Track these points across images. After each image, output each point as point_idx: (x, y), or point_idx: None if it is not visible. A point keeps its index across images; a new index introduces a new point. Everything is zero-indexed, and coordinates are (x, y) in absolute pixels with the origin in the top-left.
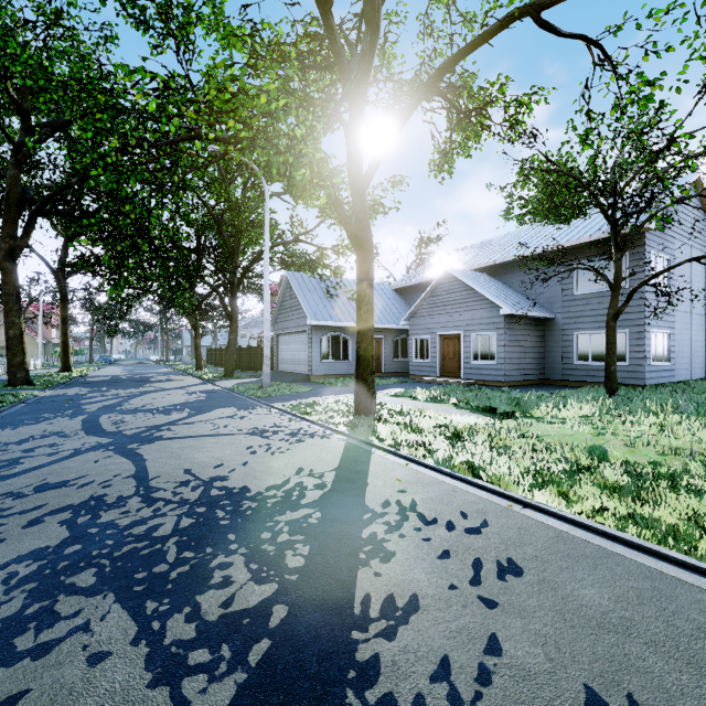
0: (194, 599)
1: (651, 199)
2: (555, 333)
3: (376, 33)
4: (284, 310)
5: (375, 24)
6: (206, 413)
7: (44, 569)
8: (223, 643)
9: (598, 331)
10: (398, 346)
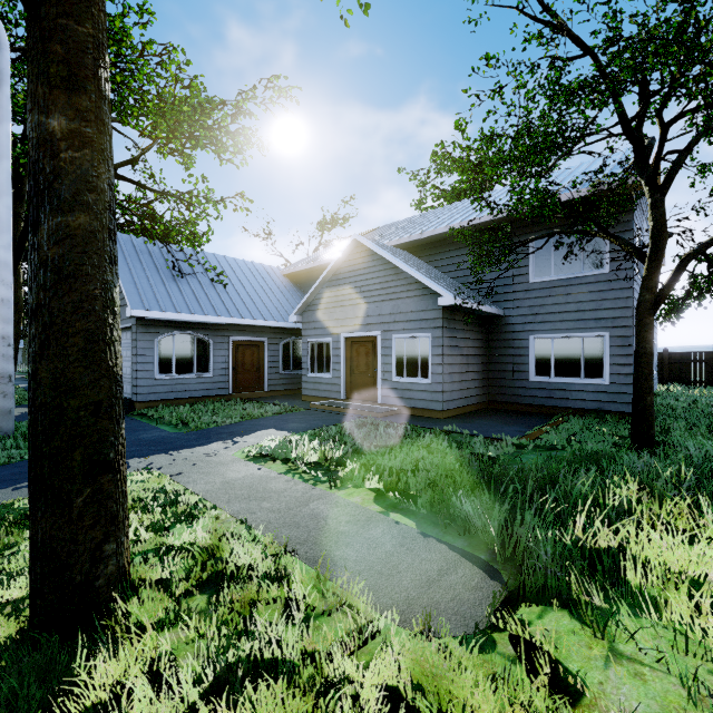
0: None
1: None
2: (503, 337)
3: None
4: None
5: None
6: None
7: None
8: None
9: (565, 334)
10: (289, 353)
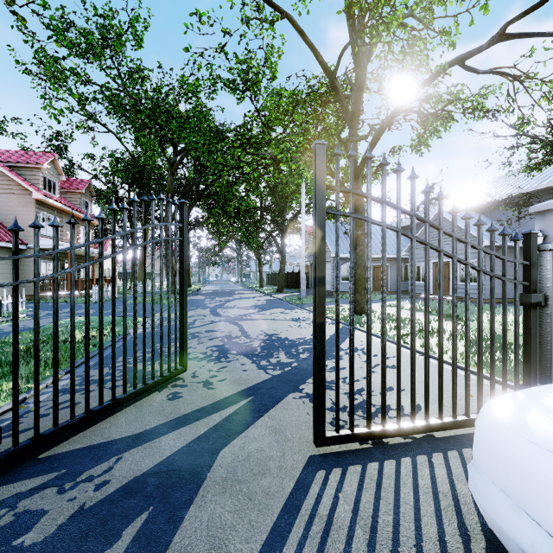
0: (268, 359)
1: None
2: None
3: (363, 83)
4: None
5: (362, 78)
6: (268, 310)
7: (220, 349)
8: (277, 366)
9: None
10: (402, 271)
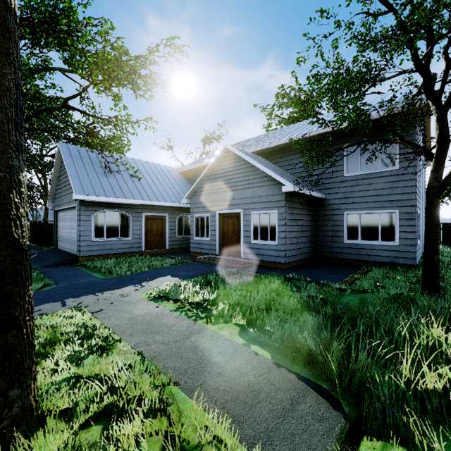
0: None
1: None
2: (325, 213)
3: None
4: (60, 185)
5: None
6: None
7: None
8: None
9: (368, 211)
10: (182, 224)
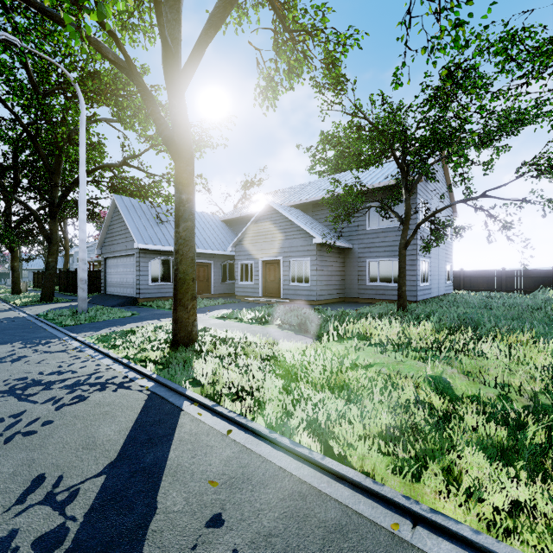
0: None
1: (435, 148)
2: (353, 260)
3: None
4: (111, 234)
5: None
6: None
7: None
8: None
9: (384, 259)
10: (226, 270)
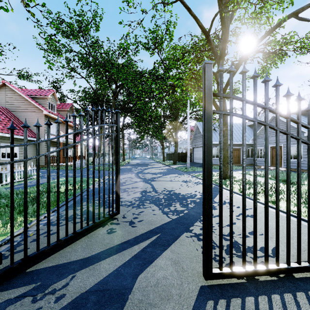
0: (169, 207)
1: None
2: None
3: (227, 36)
4: (195, 138)
5: (226, 33)
6: (168, 175)
7: (140, 199)
8: (174, 212)
9: None
10: (249, 152)
